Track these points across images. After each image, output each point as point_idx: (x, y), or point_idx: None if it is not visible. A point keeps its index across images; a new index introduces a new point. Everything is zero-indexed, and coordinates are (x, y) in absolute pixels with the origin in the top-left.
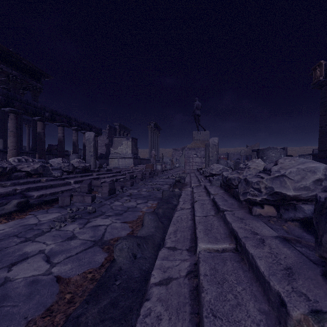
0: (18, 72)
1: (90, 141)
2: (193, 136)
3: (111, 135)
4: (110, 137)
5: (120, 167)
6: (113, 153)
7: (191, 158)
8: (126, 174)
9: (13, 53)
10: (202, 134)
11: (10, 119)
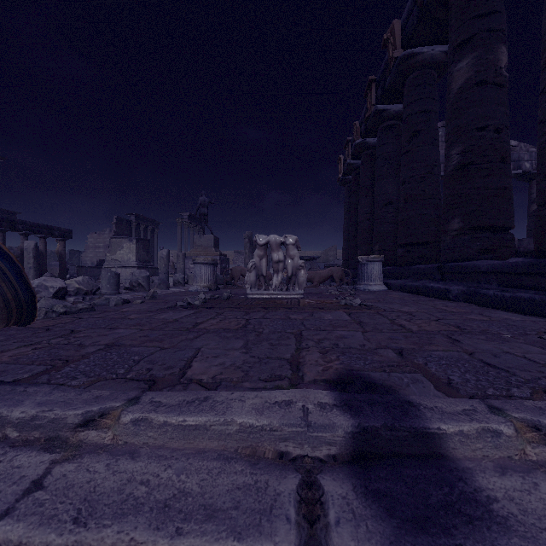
0: None
1: (29, 251)
2: (194, 241)
3: (120, 232)
4: (118, 234)
5: None
6: (109, 259)
7: (188, 269)
8: None
9: None
10: (205, 239)
11: None
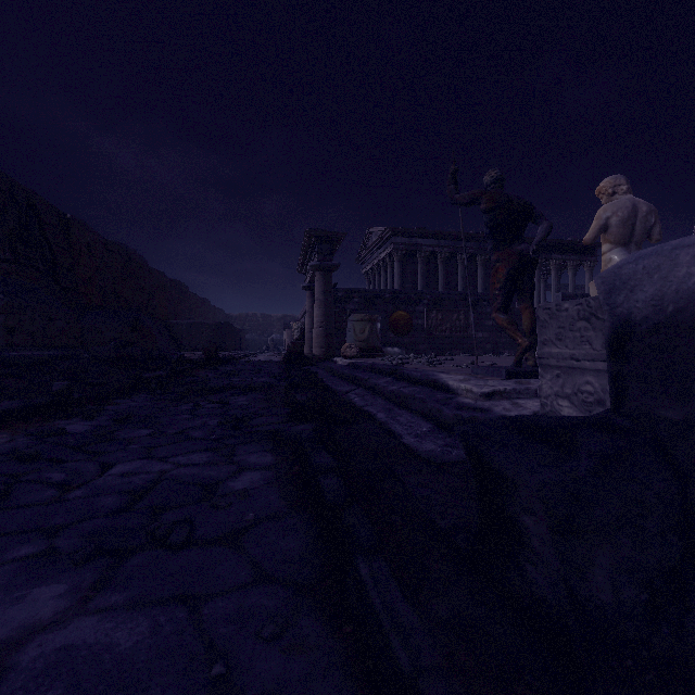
0: (574, 256)
1: None
2: None
3: None
4: None
5: None
6: None
7: None
8: None
9: (572, 242)
10: None
11: None
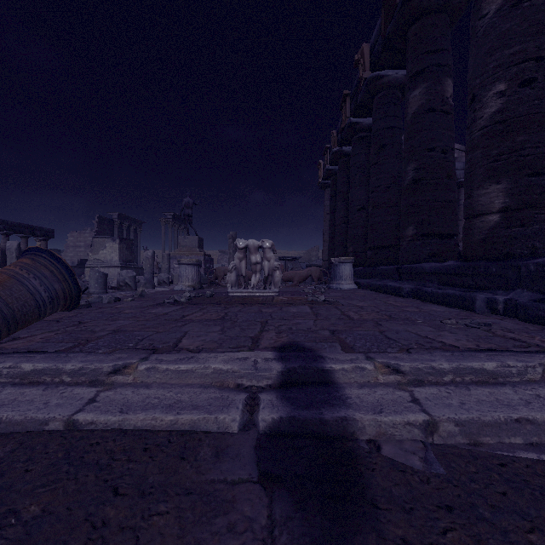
0: None
1: (12, 251)
2: (179, 241)
3: (103, 231)
4: (101, 234)
5: None
6: (92, 259)
7: (173, 269)
8: None
9: None
10: (190, 239)
11: None
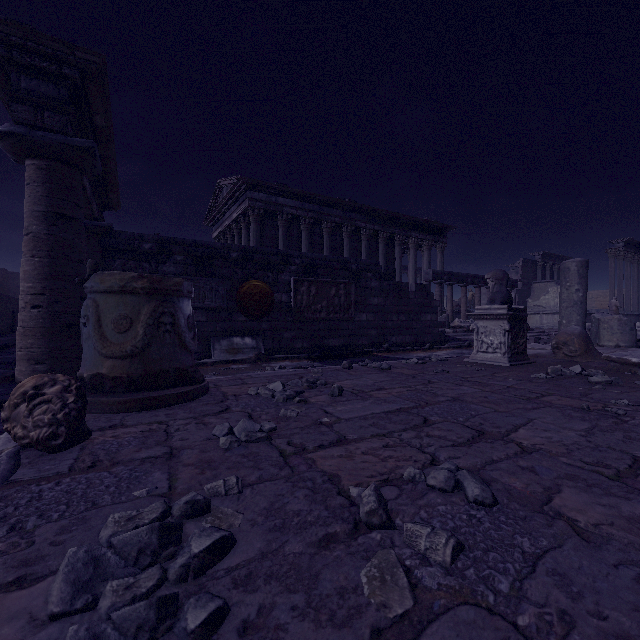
0: (429, 236)
1: None
2: None
3: (526, 275)
4: (524, 278)
5: (543, 327)
6: (531, 306)
7: None
8: (551, 335)
9: (428, 222)
10: None
11: (448, 290)
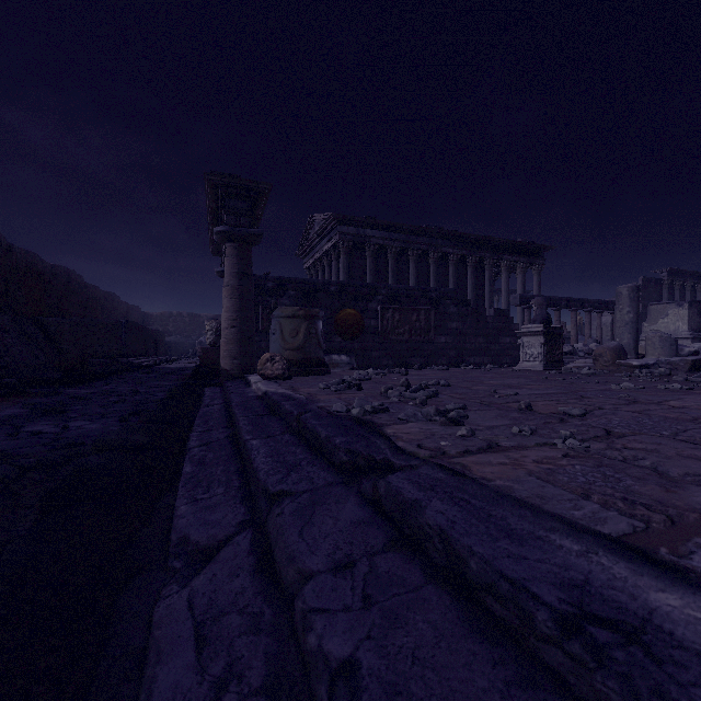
0: (524, 258)
1: (607, 325)
2: None
3: (647, 296)
4: (644, 299)
5: None
6: (647, 330)
7: None
8: None
9: (522, 243)
10: None
11: None
